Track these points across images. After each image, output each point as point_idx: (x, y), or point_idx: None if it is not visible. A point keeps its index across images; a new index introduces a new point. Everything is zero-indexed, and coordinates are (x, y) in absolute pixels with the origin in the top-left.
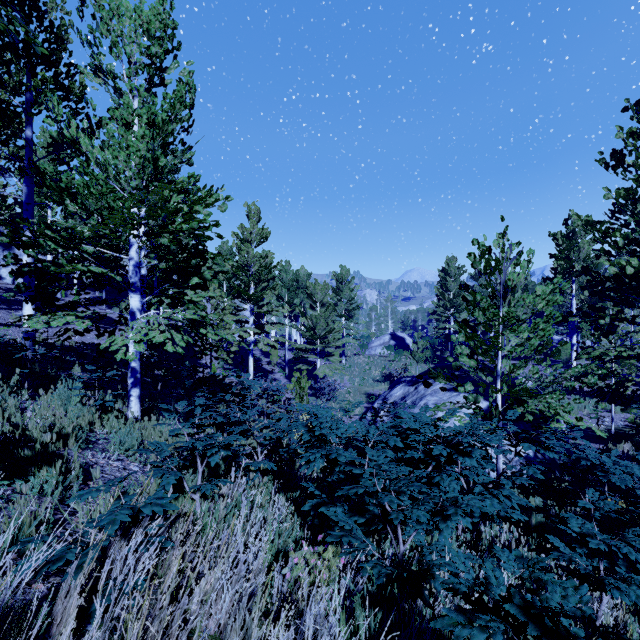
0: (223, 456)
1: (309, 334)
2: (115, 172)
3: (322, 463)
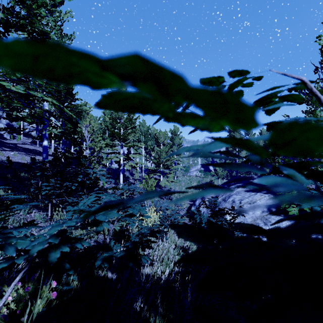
0: None
1: (156, 161)
2: None
3: None
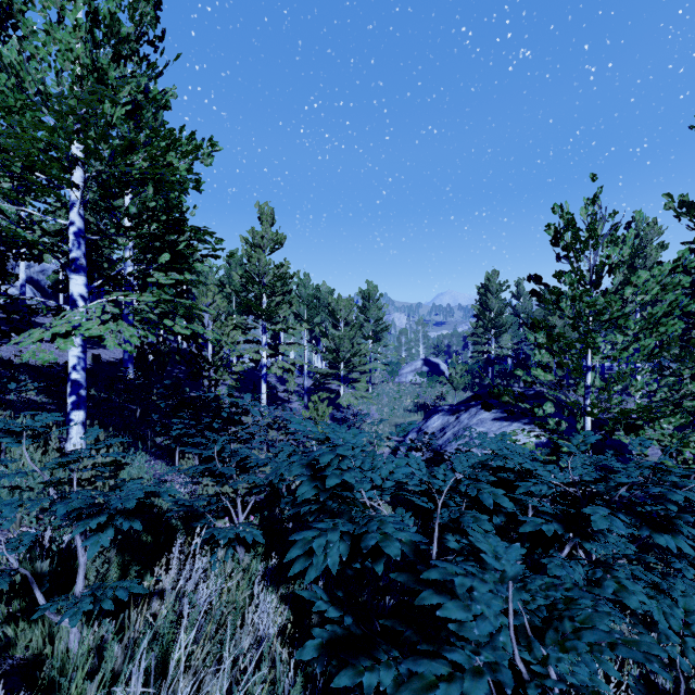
0: (183, 514)
1: (331, 357)
2: (43, 93)
3: (343, 553)
